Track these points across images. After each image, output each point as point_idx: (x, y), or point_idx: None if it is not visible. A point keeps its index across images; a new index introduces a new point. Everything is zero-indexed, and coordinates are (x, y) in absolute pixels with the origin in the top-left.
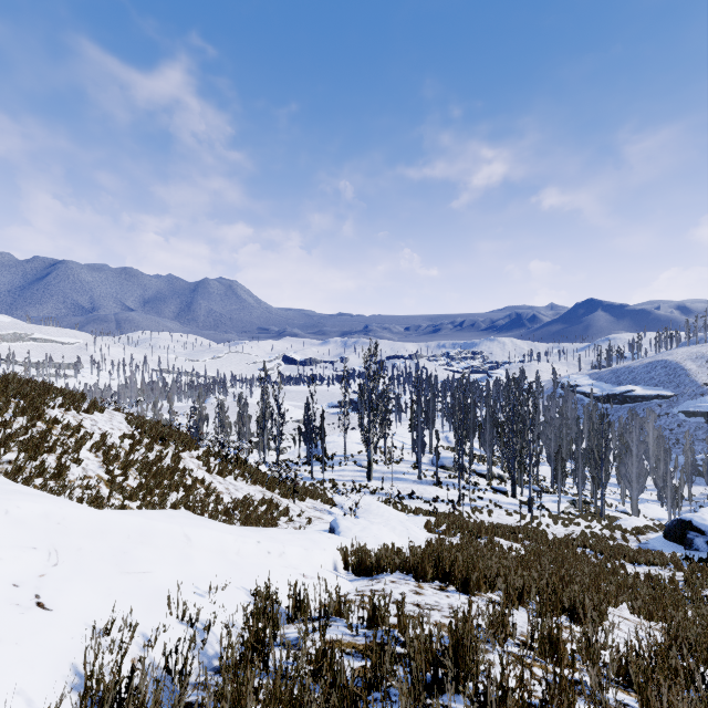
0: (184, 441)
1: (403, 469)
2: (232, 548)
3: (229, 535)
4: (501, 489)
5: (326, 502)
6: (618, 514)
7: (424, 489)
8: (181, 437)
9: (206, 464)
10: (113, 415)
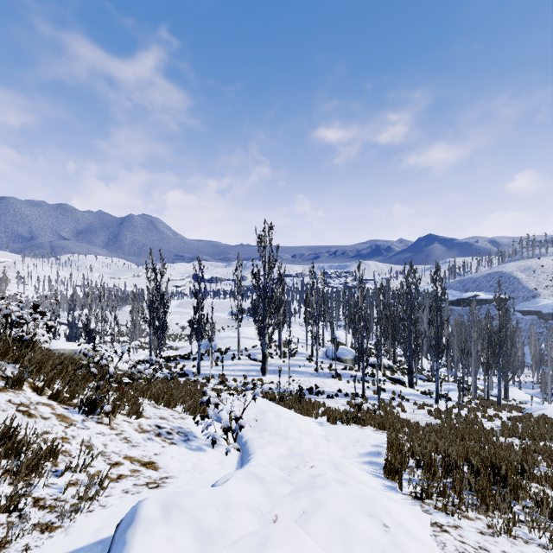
0: None
1: (298, 362)
2: None
3: None
4: (399, 379)
5: (192, 412)
6: (495, 399)
7: (323, 382)
8: None
9: None
10: None
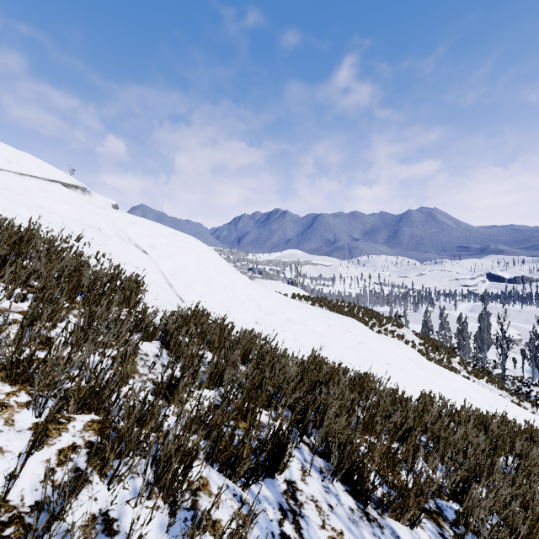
0: (447, 351)
1: None
2: (531, 417)
3: (528, 412)
4: None
5: None
6: None
7: None
8: (446, 348)
9: (464, 368)
10: (405, 329)
